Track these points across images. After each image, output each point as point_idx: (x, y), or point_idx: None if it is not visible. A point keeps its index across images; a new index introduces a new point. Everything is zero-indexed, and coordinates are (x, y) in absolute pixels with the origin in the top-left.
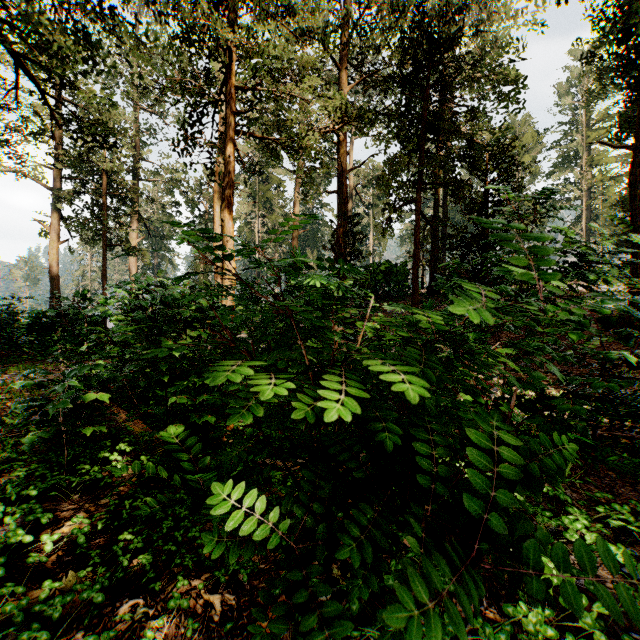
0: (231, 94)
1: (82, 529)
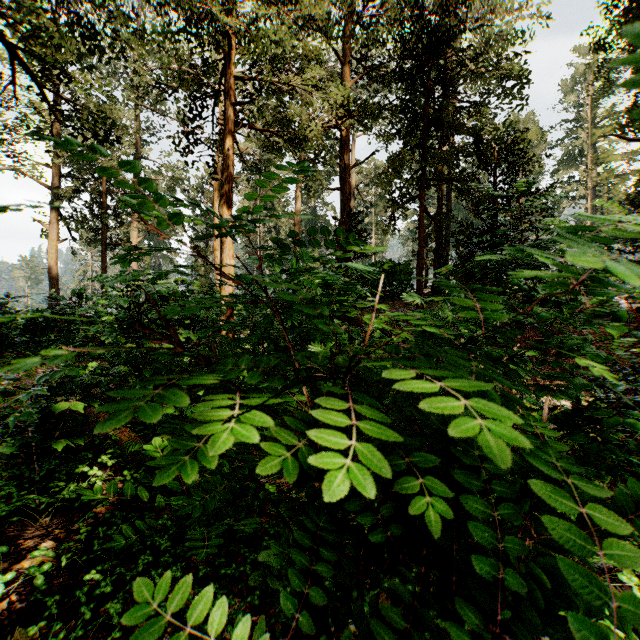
0: (230, 85)
1: (41, 567)
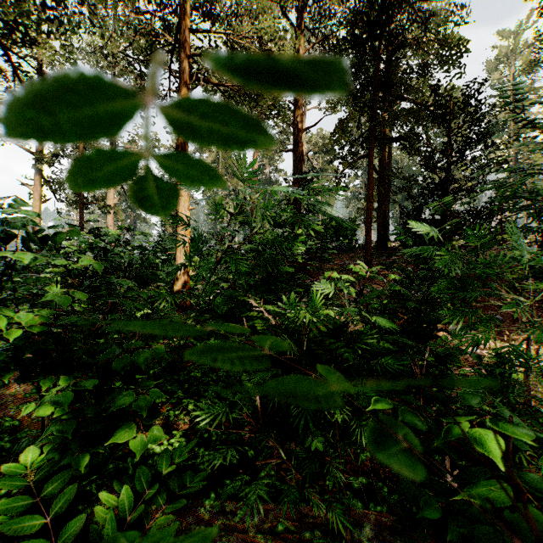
0: (185, 37)
1: None
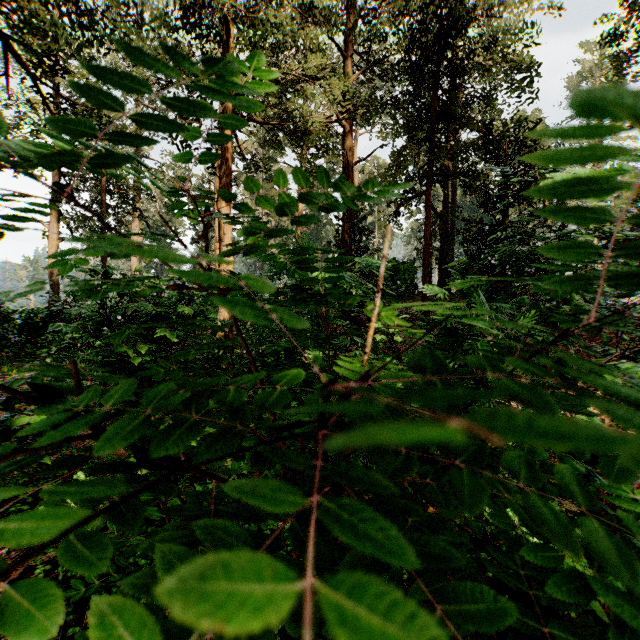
0: None
1: None
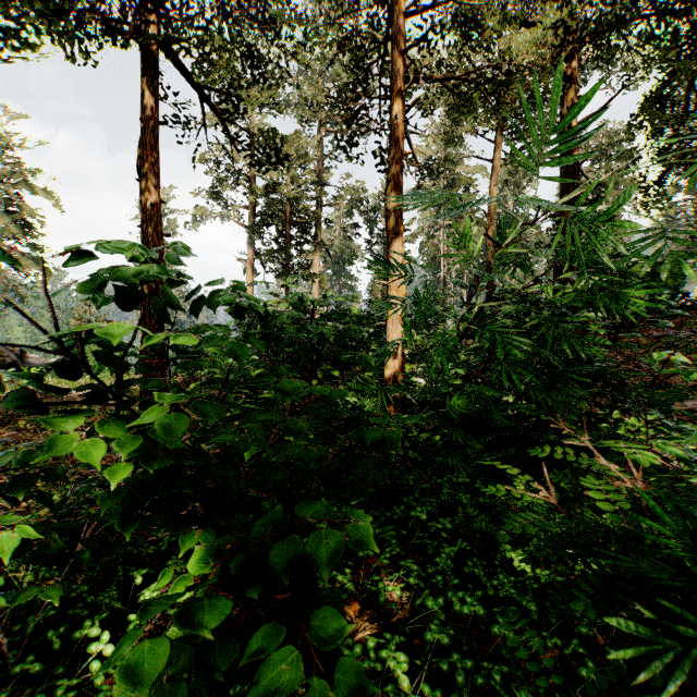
0: (398, 27)
1: None
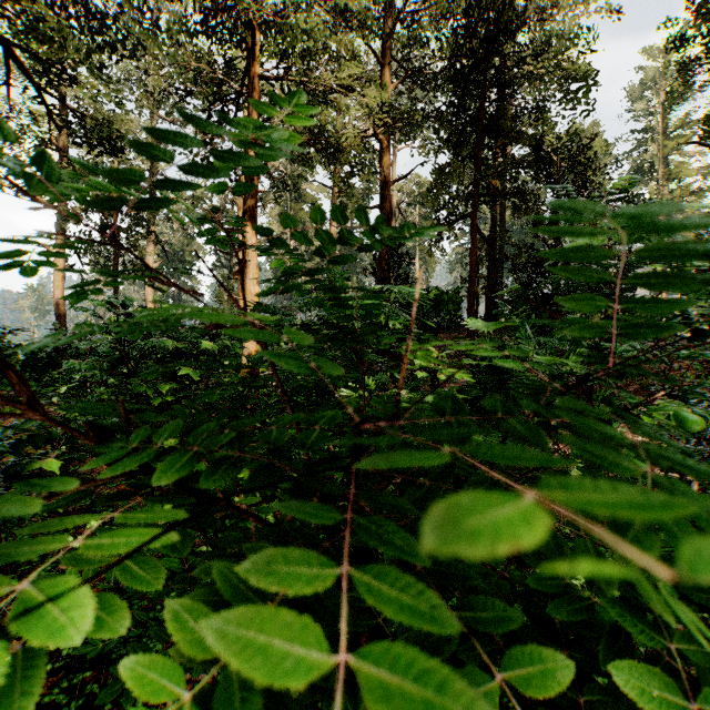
0: (254, 85)
1: None
